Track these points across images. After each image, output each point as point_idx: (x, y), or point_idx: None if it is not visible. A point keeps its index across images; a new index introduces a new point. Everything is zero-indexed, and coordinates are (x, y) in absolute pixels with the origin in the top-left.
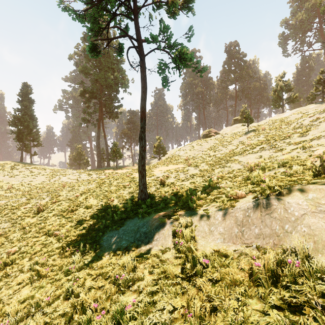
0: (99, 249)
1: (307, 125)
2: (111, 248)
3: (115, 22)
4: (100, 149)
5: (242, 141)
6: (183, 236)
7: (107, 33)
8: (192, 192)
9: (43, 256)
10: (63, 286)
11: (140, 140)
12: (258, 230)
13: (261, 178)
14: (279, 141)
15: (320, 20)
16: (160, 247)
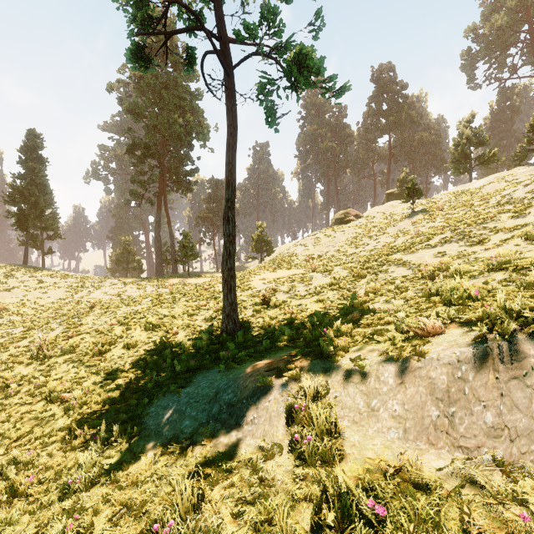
0: (138, 435)
1: (523, 198)
2: (162, 434)
3: (179, 8)
4: (162, 244)
5: (405, 229)
6: (309, 420)
7: (164, 26)
8: (321, 318)
9: (31, 445)
10: (48, 528)
11: (226, 223)
12: (493, 416)
13: (467, 292)
14: (474, 226)
15: (531, 27)
16: (260, 443)
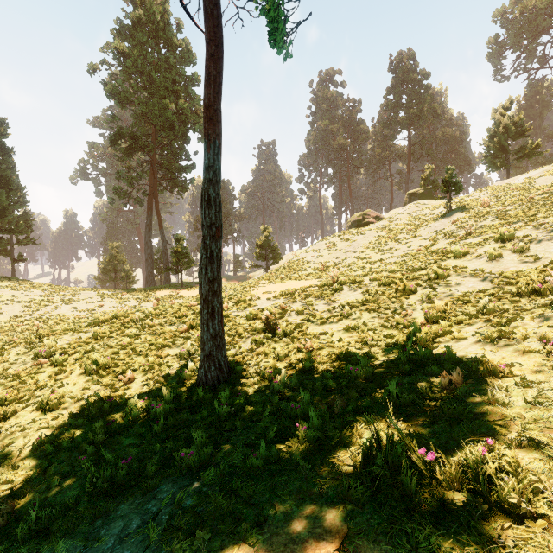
0: None
1: None
2: None
3: None
4: (154, 251)
5: (443, 230)
6: None
7: None
8: (368, 369)
9: None
10: None
11: (205, 206)
12: None
13: None
14: None
15: None
16: None
